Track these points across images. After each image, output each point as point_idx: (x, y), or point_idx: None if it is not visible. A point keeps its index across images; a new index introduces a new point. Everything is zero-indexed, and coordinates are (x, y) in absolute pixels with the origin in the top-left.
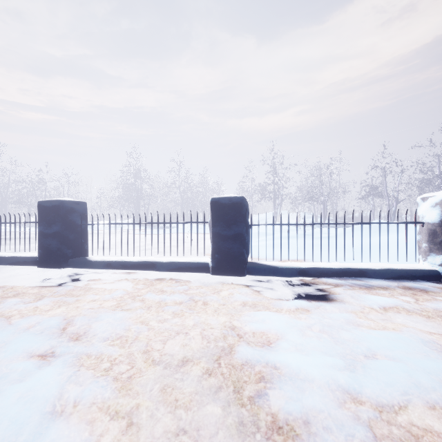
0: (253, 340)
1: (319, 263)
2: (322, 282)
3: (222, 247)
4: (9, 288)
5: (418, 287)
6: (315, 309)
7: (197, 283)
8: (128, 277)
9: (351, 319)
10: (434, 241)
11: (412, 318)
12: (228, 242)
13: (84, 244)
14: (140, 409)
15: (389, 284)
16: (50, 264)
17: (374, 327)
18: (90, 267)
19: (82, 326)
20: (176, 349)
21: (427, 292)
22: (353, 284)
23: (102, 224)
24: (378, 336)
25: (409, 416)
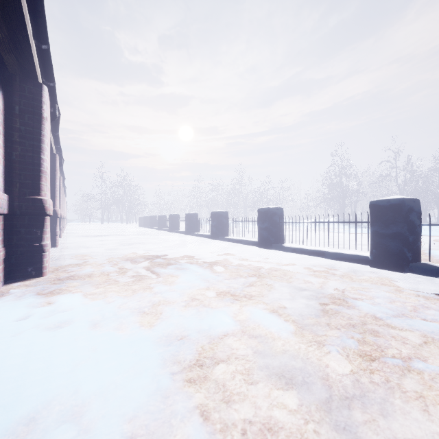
0: (350, 295)
1: None
2: None
3: (379, 244)
4: (245, 254)
5: None
6: (438, 299)
7: (349, 269)
8: (303, 258)
9: None
10: None
11: None
12: (386, 239)
13: (281, 235)
14: (277, 292)
15: None
16: (263, 246)
17: None
18: (283, 250)
19: (268, 270)
20: (303, 286)
21: None
22: None
23: (291, 222)
24: None
25: (400, 331)
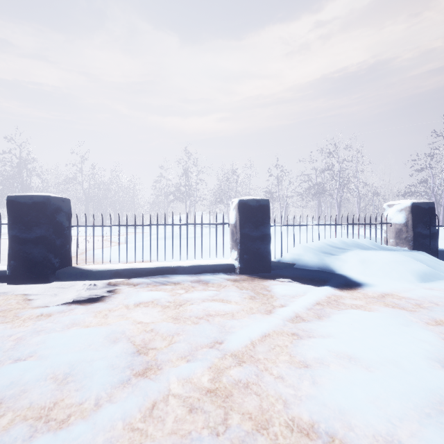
0: None
1: (143, 263)
2: (127, 282)
3: (19, 252)
4: None
5: (207, 280)
6: (62, 313)
7: None
8: None
9: (80, 319)
10: (233, 239)
11: (153, 310)
12: (28, 246)
13: None
14: None
15: (187, 279)
16: None
17: (93, 324)
18: None
19: None
20: None
21: (209, 284)
22: (153, 282)
23: None
24: (71, 335)
25: None
